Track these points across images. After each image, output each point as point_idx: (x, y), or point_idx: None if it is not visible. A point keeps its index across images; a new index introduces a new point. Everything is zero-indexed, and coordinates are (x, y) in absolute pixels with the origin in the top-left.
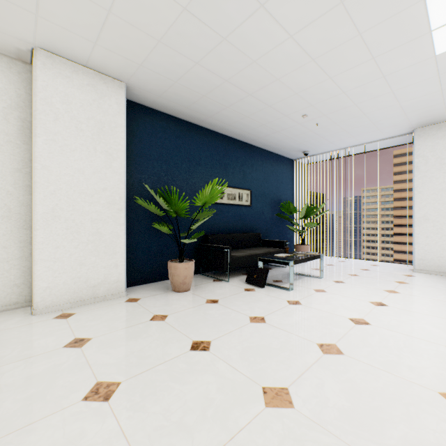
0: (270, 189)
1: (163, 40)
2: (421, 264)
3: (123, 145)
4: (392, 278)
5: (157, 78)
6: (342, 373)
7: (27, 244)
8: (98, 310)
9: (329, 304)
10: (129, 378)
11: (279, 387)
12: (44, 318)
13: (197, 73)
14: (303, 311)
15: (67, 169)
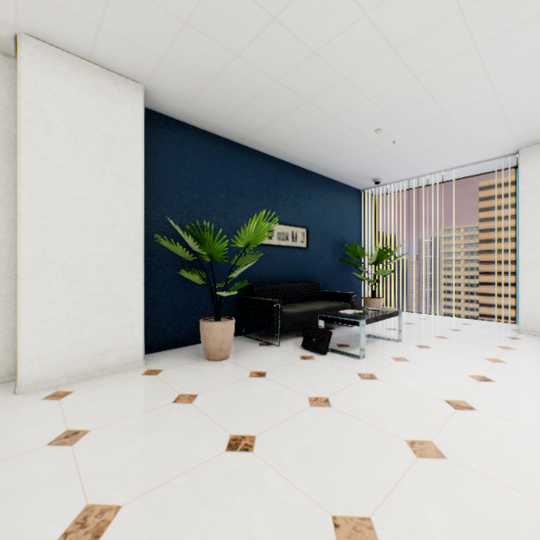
0: (332, 227)
1: (191, 20)
2: (529, 323)
3: (141, 167)
4: (492, 341)
5: (184, 78)
6: (449, 490)
7: (11, 299)
8: (105, 387)
9: (415, 379)
10: (134, 498)
11: (357, 515)
12: (30, 399)
13: (238, 70)
14: (381, 390)
15: (63, 198)
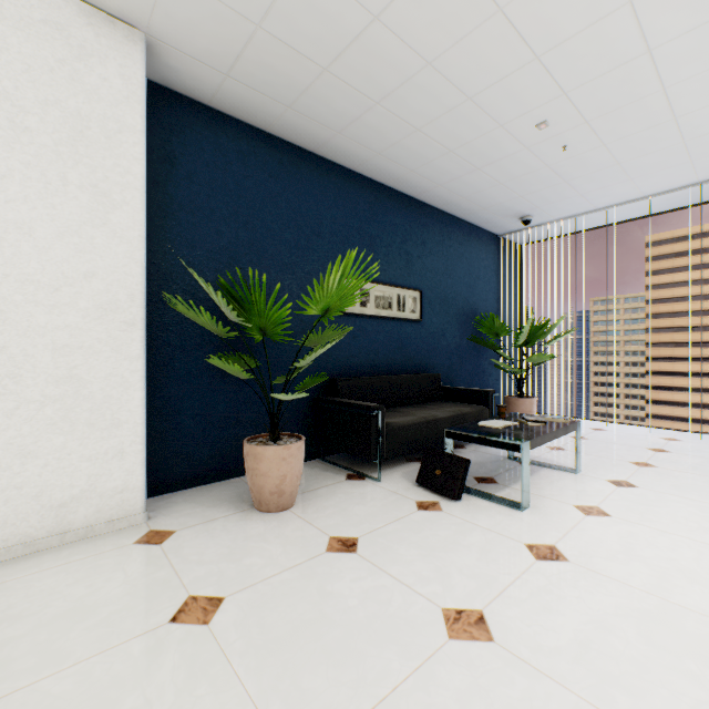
0: (457, 290)
1: None
2: None
3: (138, 174)
4: None
5: (213, 13)
6: None
7: None
8: (55, 574)
9: (639, 562)
10: None
11: None
12: None
13: None
14: (583, 590)
15: None
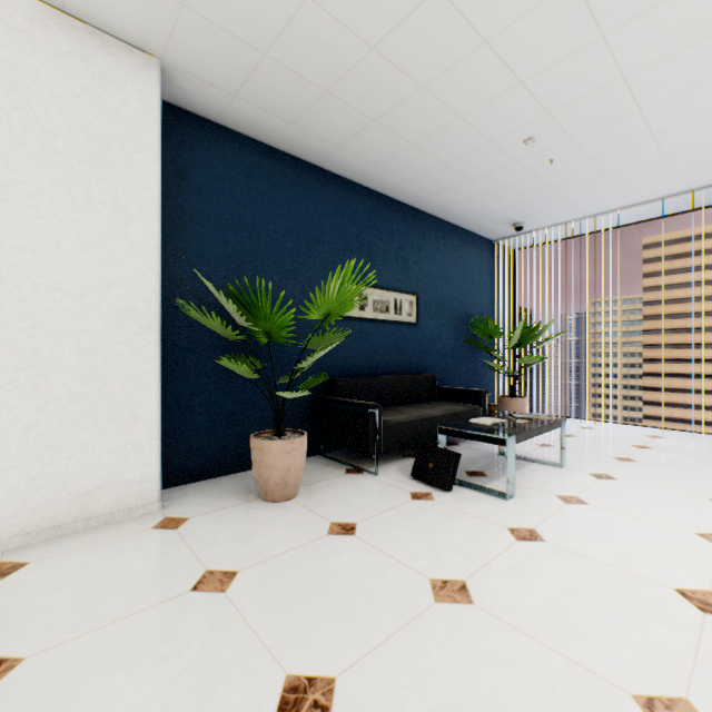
0: (452, 294)
1: None
2: None
3: (154, 190)
4: (708, 467)
5: (223, 43)
6: None
7: None
8: (84, 553)
9: (608, 542)
10: None
11: None
12: None
13: (309, 27)
14: (555, 564)
15: (18, 236)
